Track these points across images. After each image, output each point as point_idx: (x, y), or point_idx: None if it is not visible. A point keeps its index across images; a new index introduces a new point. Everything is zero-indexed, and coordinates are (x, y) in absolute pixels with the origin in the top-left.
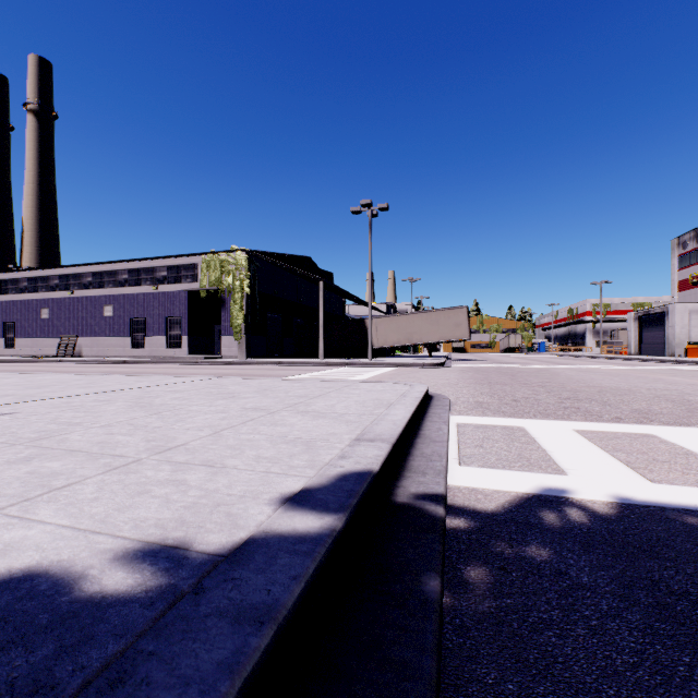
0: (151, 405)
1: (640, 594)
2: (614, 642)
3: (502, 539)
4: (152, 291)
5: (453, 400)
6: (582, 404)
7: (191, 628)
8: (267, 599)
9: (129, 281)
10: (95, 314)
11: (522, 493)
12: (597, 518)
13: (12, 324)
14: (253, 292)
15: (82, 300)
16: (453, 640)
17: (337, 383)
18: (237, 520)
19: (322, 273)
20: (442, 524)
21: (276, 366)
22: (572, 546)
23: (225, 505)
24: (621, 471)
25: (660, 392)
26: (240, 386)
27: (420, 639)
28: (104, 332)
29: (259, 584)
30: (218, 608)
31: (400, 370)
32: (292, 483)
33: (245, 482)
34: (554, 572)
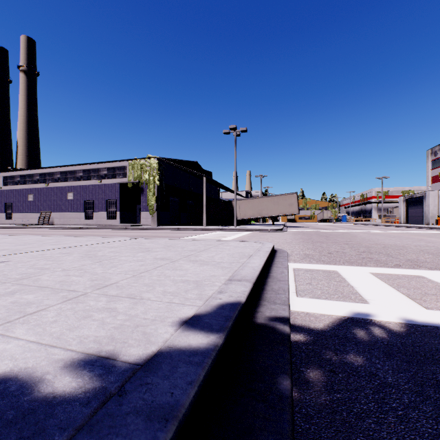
0: (95, 256)
1: (430, 391)
2: (416, 428)
3: (329, 349)
4: (97, 183)
5: (289, 253)
6: (374, 255)
7: (115, 424)
8: (171, 400)
9: (83, 177)
10: (62, 198)
11: (340, 316)
12: (392, 334)
13: (10, 204)
14: (161, 184)
15: (54, 189)
16: (301, 426)
17: (215, 242)
18: (150, 338)
19: (204, 172)
20: (288, 338)
21: (176, 231)
22: (378, 355)
23: (142, 326)
24: (404, 301)
25: (423, 247)
26: (153, 244)
27: (279, 427)
28: (67, 209)
29: (164, 387)
30: (135, 407)
31: (255, 233)
32: (187, 310)
33: (156, 310)
34: (368, 373)
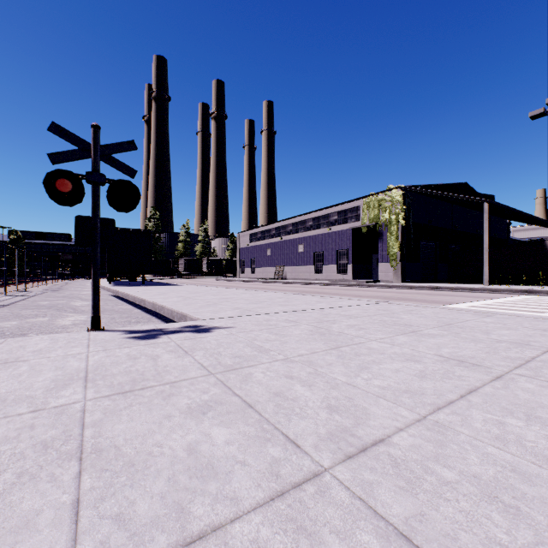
0: (329, 332)
1: None
2: None
3: None
4: (327, 232)
5: None
6: None
7: None
8: None
9: (312, 226)
10: (293, 251)
11: None
12: None
13: (254, 259)
14: (407, 224)
15: (286, 242)
16: None
17: None
18: None
19: (480, 197)
20: None
21: (433, 291)
22: None
23: None
24: None
25: None
26: (413, 315)
27: None
28: (298, 262)
29: None
30: None
31: None
32: None
33: None
34: None
